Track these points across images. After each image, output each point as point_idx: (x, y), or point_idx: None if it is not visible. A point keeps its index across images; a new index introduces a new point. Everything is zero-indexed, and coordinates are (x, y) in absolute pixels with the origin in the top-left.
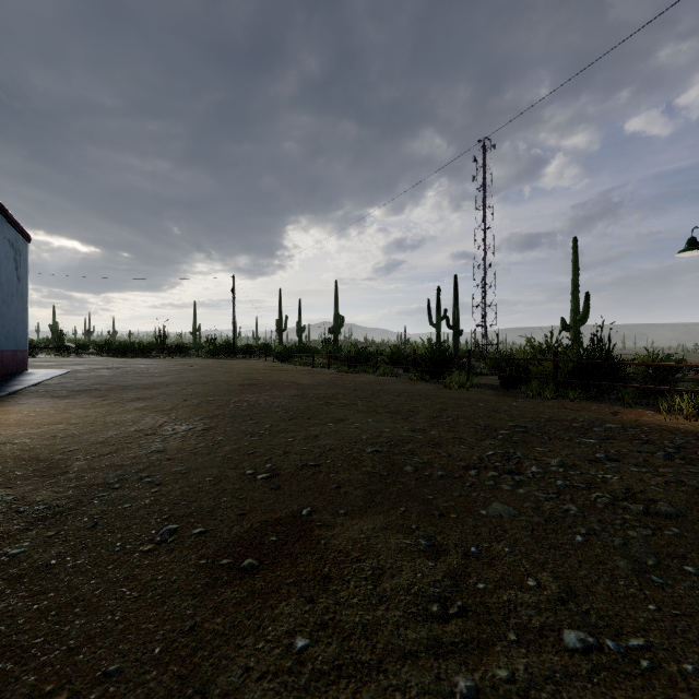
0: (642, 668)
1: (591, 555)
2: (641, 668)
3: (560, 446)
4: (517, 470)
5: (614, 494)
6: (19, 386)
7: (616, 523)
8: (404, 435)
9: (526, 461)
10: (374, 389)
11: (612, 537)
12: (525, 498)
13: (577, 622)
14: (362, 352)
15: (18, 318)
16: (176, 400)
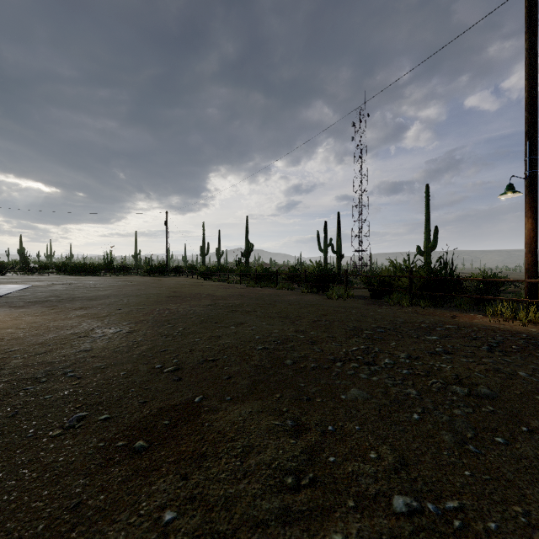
0: (455, 528)
1: (424, 430)
2: (454, 528)
3: (410, 342)
4: (373, 361)
5: (446, 380)
6: None
7: (445, 403)
8: (289, 335)
9: (381, 354)
10: (272, 299)
11: (441, 415)
12: (377, 384)
13: (405, 488)
14: (266, 271)
15: None
16: (112, 309)
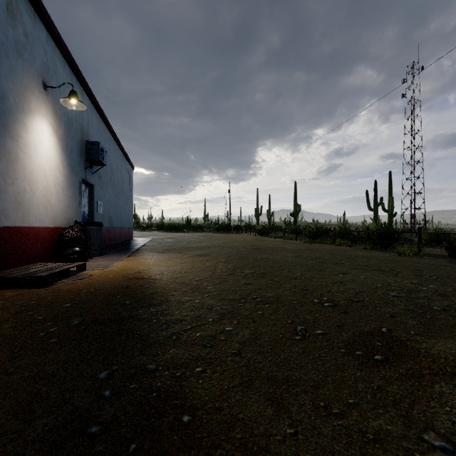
0: None
1: None
2: None
3: None
4: None
5: None
6: (137, 246)
7: None
8: (409, 286)
9: None
10: (344, 254)
11: None
12: None
13: None
14: (319, 229)
15: (130, 210)
16: (223, 256)
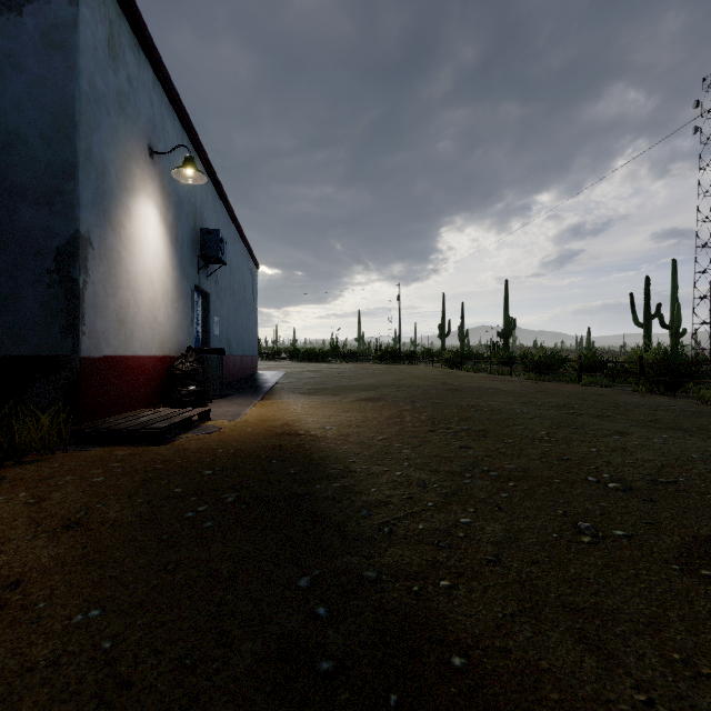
0: None
1: None
2: None
3: None
4: None
5: None
6: (268, 383)
7: None
8: None
9: None
10: (604, 400)
11: None
12: None
13: None
14: (550, 357)
15: (253, 330)
16: (404, 401)
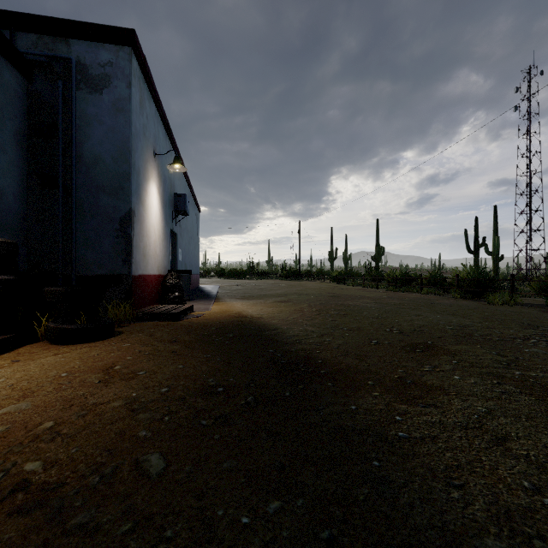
0: None
1: None
2: None
3: None
4: None
5: None
6: (213, 293)
7: None
8: (467, 323)
9: None
10: (426, 302)
11: None
12: None
13: None
14: (405, 275)
15: (197, 256)
16: (303, 302)
